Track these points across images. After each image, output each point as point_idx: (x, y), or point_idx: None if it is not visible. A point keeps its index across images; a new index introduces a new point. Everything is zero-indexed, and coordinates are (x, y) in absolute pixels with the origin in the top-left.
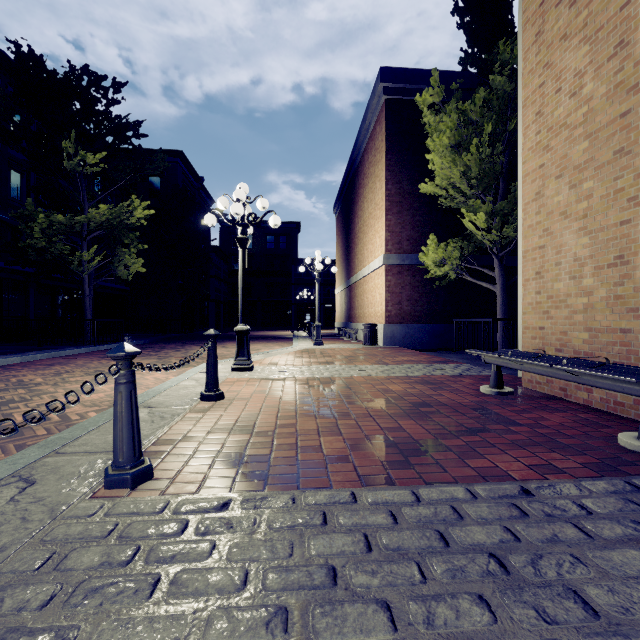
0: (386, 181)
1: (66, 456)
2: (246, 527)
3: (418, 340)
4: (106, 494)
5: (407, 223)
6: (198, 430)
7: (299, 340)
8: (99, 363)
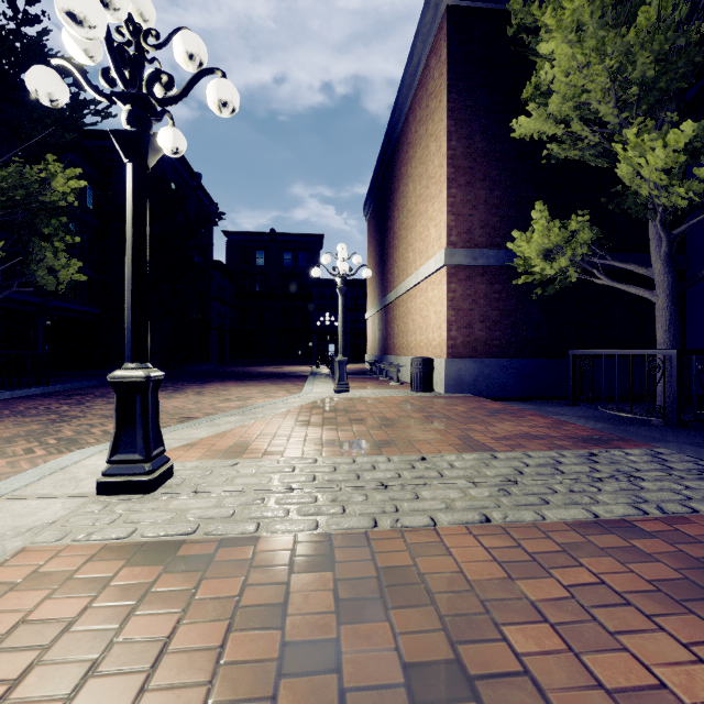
0: (448, 135)
1: None
2: None
3: (498, 383)
4: None
5: (481, 201)
6: None
7: (315, 381)
8: None
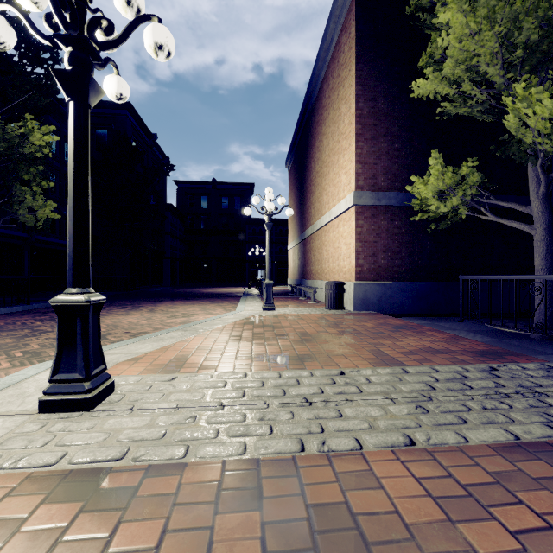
0: (356, 97)
1: None
2: None
3: (398, 303)
4: None
5: (383, 152)
6: None
7: (247, 300)
8: None
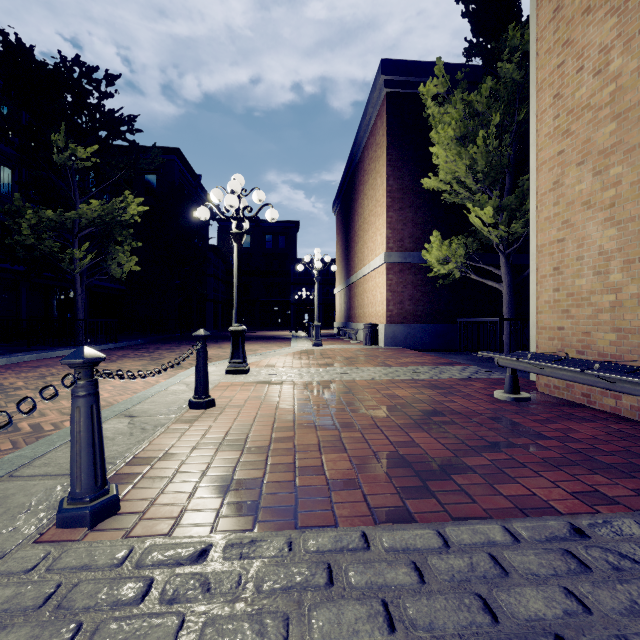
0: (387, 177)
1: (20, 481)
2: (227, 590)
3: (420, 340)
4: (57, 535)
5: (409, 220)
6: (182, 445)
7: (298, 340)
8: None
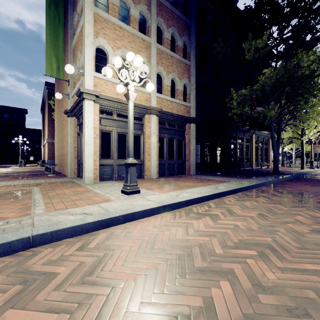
0: (48, 116)
1: None
2: None
3: None
4: None
5: None
6: None
7: (15, 166)
8: None
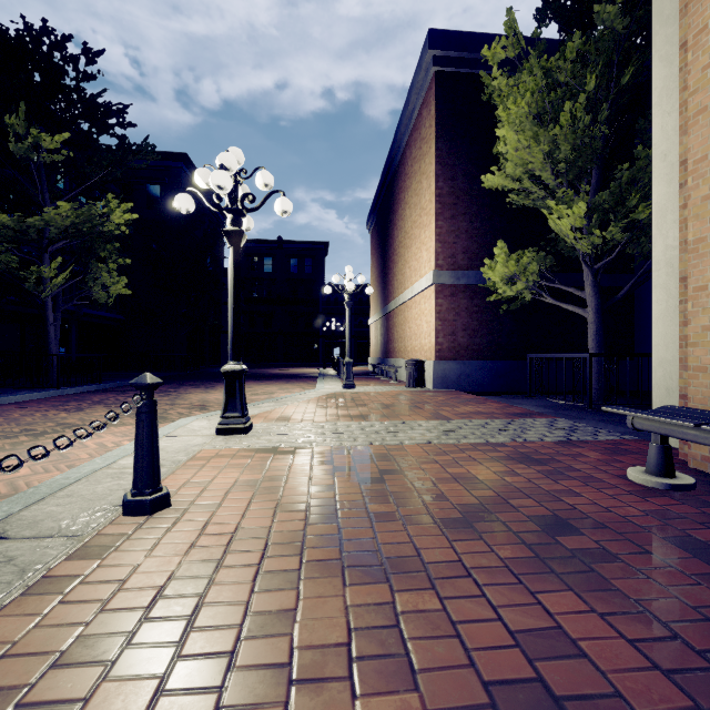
0: (436, 177)
1: None
2: None
3: (477, 381)
4: None
5: (463, 231)
6: (38, 642)
7: (325, 380)
8: (42, 416)
